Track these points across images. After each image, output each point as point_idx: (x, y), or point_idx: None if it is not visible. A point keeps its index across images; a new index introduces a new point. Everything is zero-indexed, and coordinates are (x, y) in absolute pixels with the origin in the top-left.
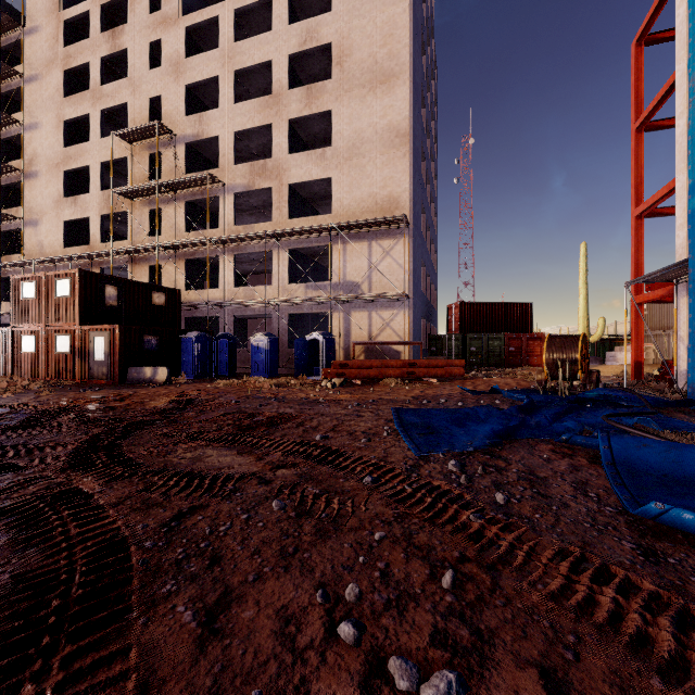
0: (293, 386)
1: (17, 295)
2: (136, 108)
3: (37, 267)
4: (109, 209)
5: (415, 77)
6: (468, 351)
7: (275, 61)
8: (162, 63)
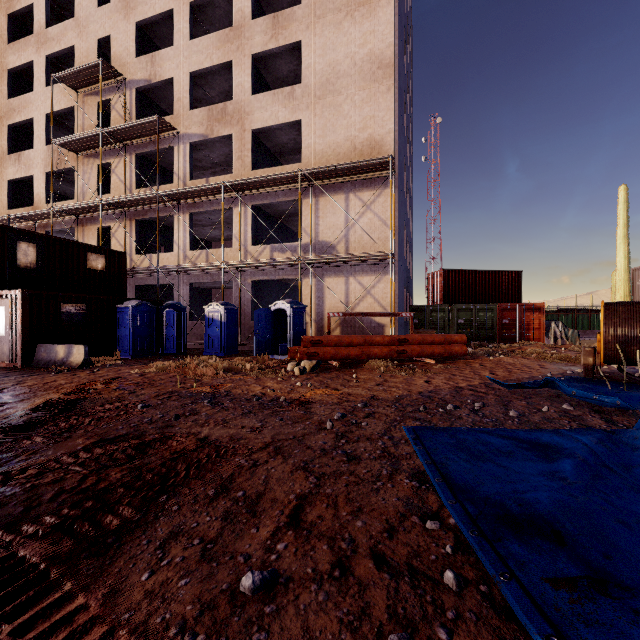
0: (249, 371)
1: None
2: (83, 51)
3: None
4: (54, 165)
5: (399, 2)
6: (455, 323)
7: None
8: None
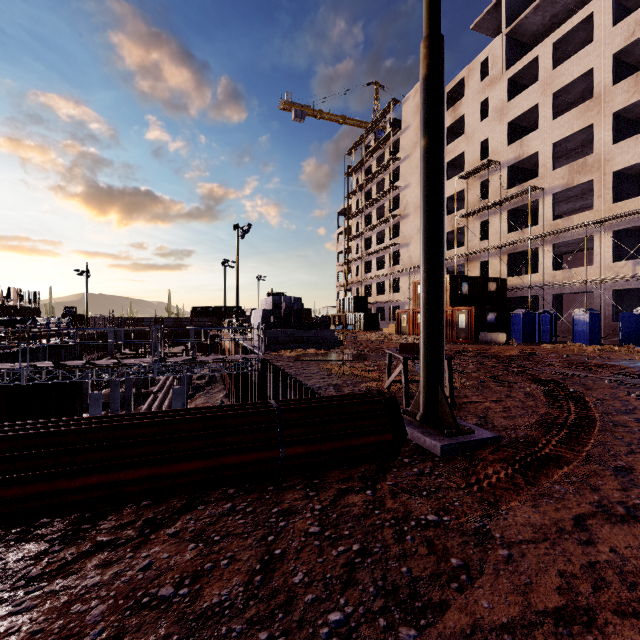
0: (617, 351)
1: (415, 292)
2: (469, 153)
3: (408, 271)
4: (451, 227)
5: None
6: None
7: (595, 67)
8: (489, 114)
